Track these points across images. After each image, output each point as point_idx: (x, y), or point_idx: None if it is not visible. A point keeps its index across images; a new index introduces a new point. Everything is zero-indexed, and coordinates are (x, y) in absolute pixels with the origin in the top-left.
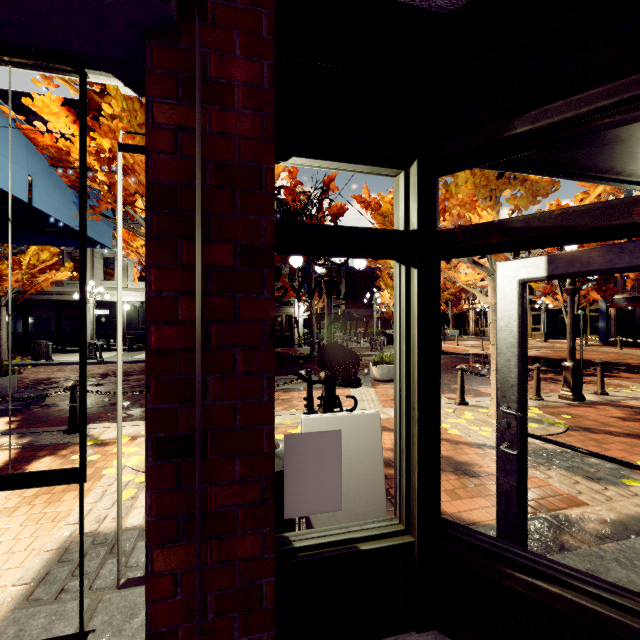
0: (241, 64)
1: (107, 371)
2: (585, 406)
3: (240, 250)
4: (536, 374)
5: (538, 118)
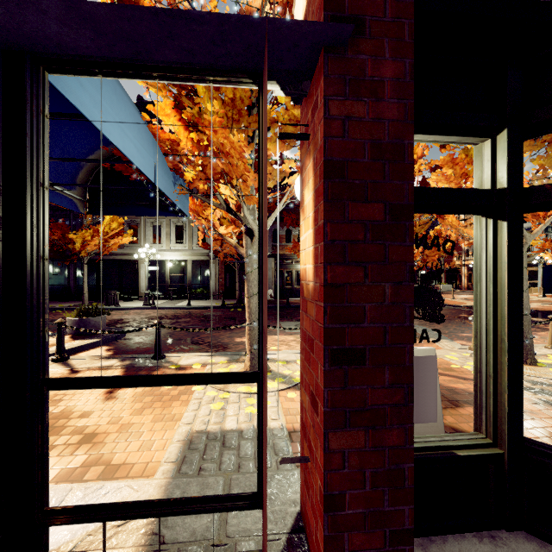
0: (389, 64)
1: (161, 315)
2: None
3: (388, 208)
4: (551, 324)
5: None
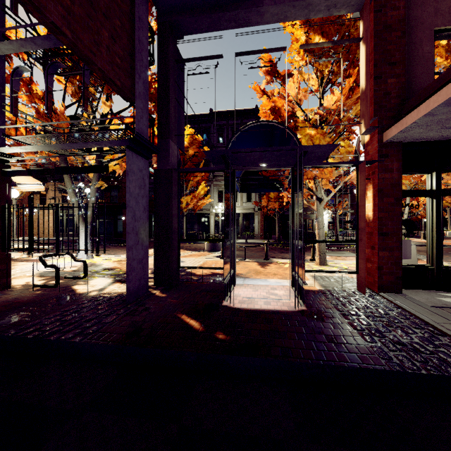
0: (395, 164)
1: None
2: None
3: (395, 199)
4: None
5: None
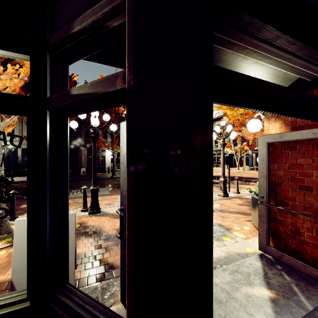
0: None
1: None
2: (227, 199)
3: None
4: None
5: (82, 20)
